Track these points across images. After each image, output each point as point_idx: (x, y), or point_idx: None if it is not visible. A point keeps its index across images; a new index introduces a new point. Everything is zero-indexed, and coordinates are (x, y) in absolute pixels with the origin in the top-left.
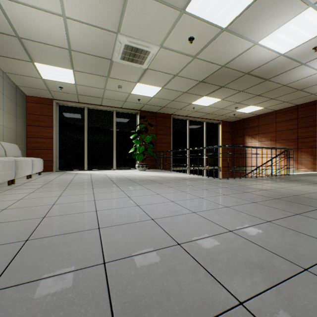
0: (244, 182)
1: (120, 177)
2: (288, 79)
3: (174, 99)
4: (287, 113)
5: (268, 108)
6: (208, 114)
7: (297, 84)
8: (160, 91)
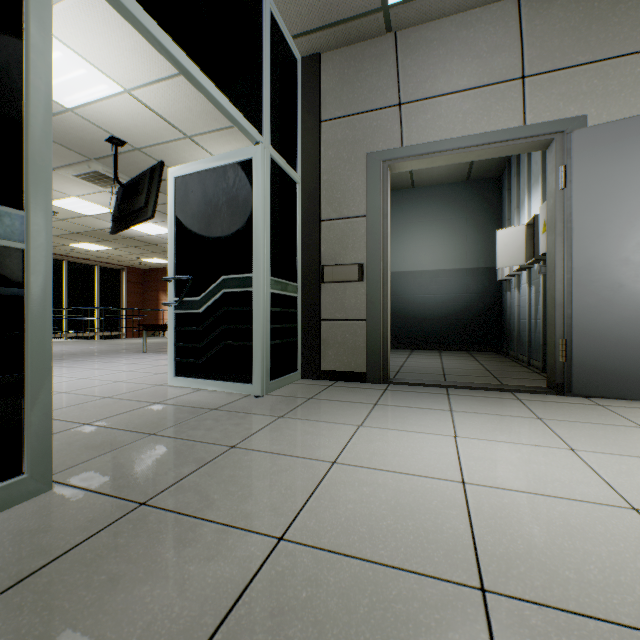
0: (118, 340)
1: None
2: None
3: None
4: None
5: None
6: (102, 257)
7: None
8: None
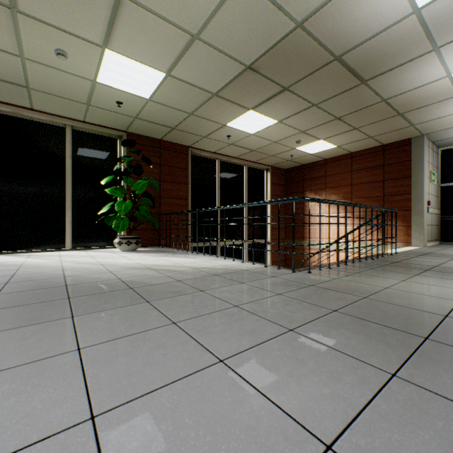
0: (351, 279)
1: (47, 276)
2: (394, 87)
3: (194, 110)
4: (368, 156)
5: (343, 148)
6: (252, 151)
7: (403, 100)
8: (164, 85)
